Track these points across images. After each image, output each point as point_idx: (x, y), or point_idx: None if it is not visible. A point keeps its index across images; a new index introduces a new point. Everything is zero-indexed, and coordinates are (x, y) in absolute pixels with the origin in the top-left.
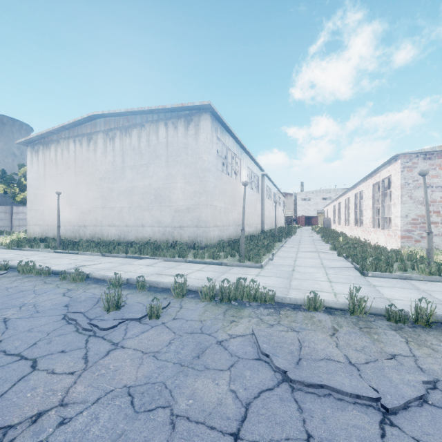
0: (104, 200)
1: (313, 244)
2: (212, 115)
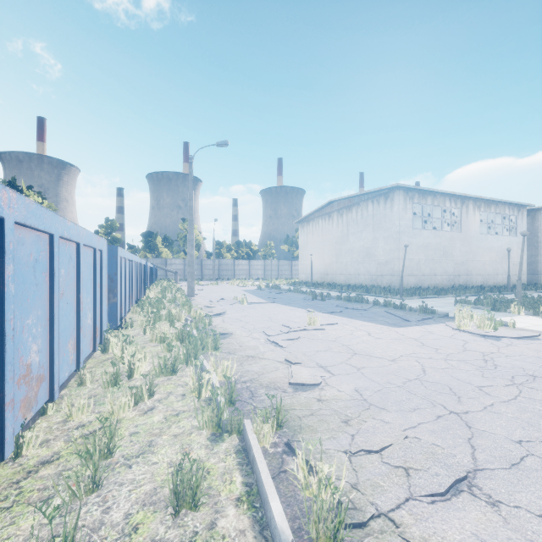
0: (337, 257)
1: (535, 296)
2: (405, 188)
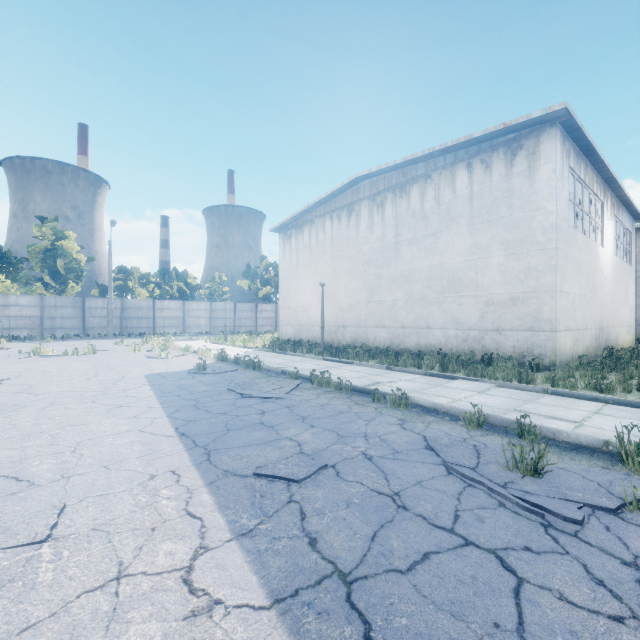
0: (370, 292)
1: None
2: (562, 129)
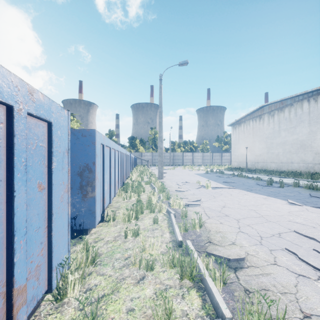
0: (268, 149)
1: None
2: None
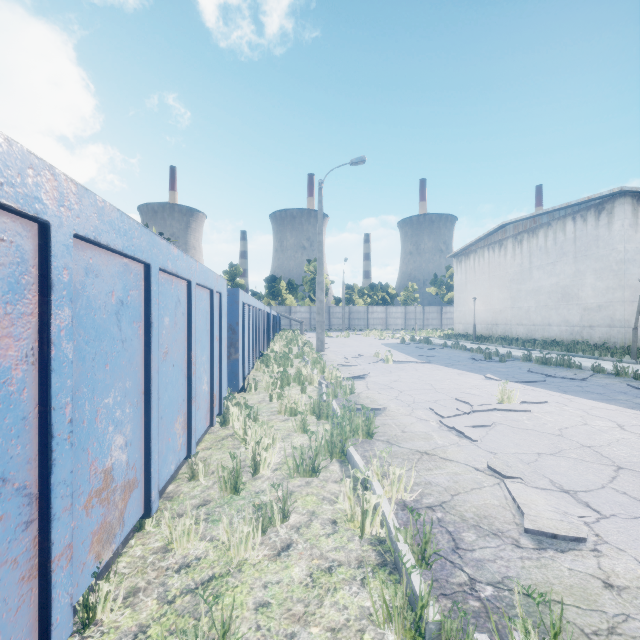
0: (513, 301)
1: None
2: (635, 194)
